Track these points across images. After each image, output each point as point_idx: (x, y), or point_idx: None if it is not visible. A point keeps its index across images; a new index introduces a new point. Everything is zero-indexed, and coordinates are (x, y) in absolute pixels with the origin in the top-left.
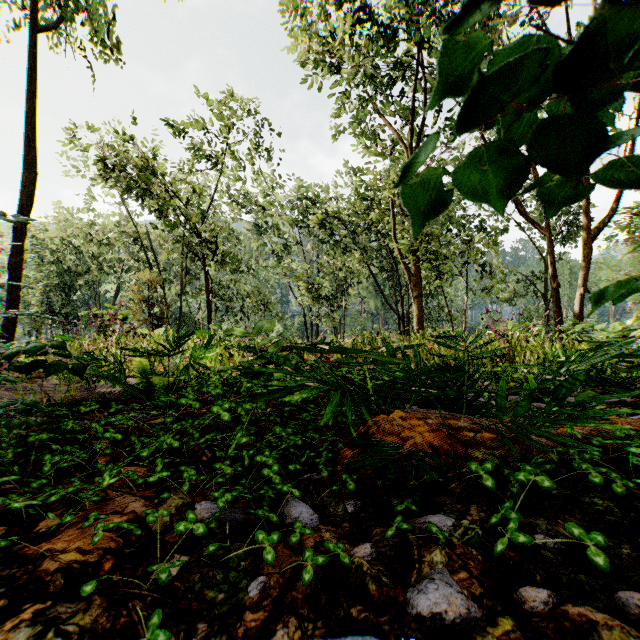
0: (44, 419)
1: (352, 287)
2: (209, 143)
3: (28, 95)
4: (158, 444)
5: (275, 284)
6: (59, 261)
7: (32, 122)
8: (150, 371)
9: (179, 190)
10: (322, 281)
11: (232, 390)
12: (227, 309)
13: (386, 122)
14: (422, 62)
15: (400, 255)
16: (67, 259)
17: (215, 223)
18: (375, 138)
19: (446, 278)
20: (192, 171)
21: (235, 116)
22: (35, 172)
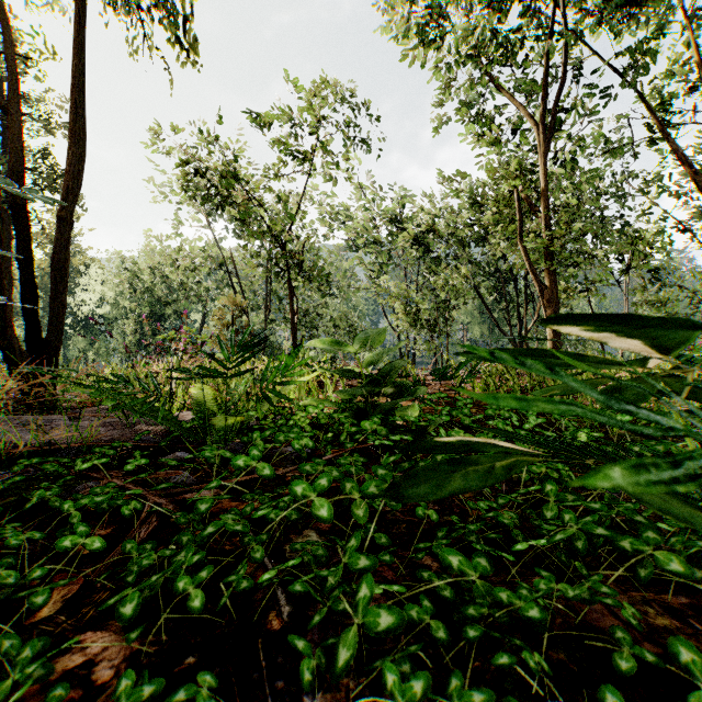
0: (17, 479)
1: (457, 309)
2: (293, 136)
3: (73, 50)
4: (170, 573)
5: (364, 310)
6: (150, 290)
7: (78, 84)
8: (211, 402)
9: (261, 199)
10: (421, 302)
11: (326, 436)
12: (313, 337)
13: (508, 95)
14: (561, 6)
15: (528, 262)
16: (158, 289)
17: (300, 243)
18: (489, 124)
19: (593, 290)
20: (275, 176)
21: (323, 105)
22: (81, 147)
